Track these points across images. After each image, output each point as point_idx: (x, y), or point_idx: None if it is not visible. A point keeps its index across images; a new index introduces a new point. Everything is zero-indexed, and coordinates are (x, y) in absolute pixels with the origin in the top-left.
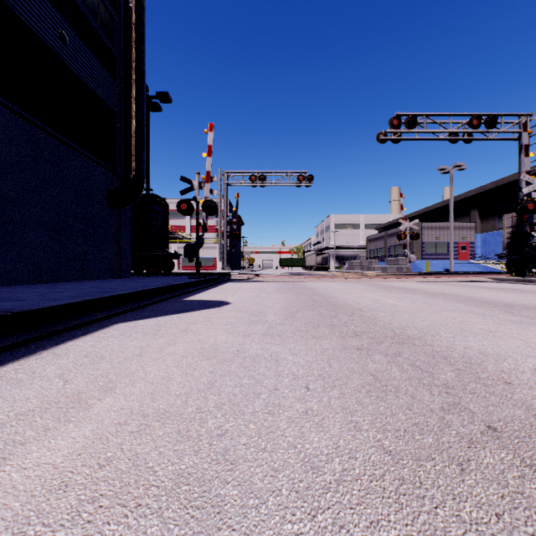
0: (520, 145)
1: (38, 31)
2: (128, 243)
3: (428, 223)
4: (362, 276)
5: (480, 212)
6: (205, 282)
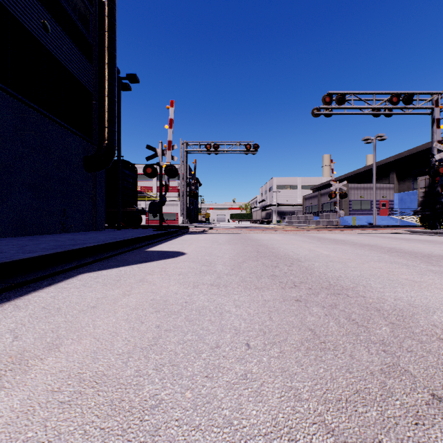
0: (432, 118)
1: (23, 20)
2: (102, 201)
3: (354, 184)
4: (299, 229)
5: (397, 175)
6: (167, 234)
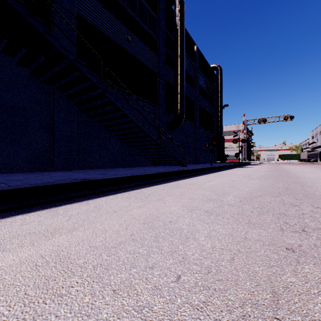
0: None
1: (204, 108)
2: (216, 153)
3: None
4: (315, 164)
5: None
6: (242, 164)
